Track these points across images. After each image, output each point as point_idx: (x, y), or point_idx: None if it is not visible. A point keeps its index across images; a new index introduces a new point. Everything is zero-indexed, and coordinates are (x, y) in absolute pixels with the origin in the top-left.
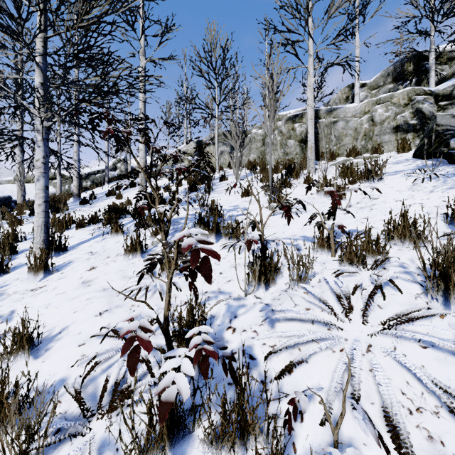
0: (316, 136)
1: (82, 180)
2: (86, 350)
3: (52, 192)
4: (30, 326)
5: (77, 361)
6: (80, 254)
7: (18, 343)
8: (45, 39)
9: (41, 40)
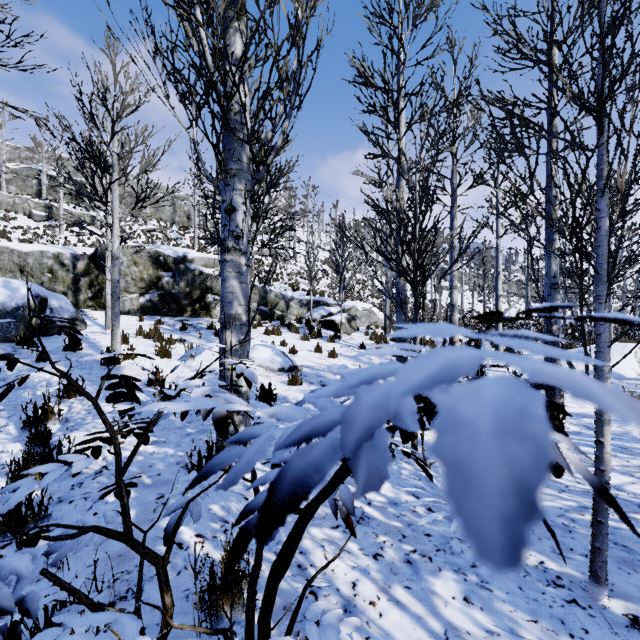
0: None
1: None
2: None
3: None
4: None
5: None
6: None
7: None
8: None
9: None
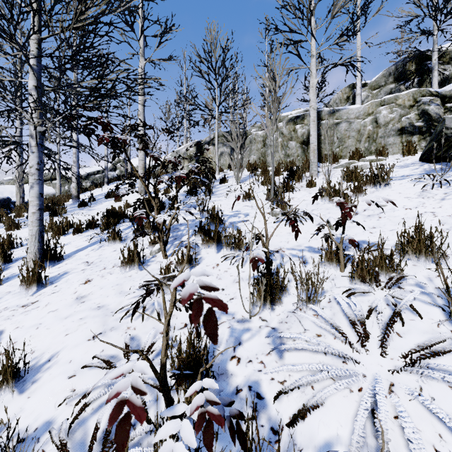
0: (317, 138)
1: (82, 180)
2: (76, 383)
3: (52, 193)
4: (18, 351)
5: (65, 399)
6: (76, 264)
7: (2, 374)
8: (39, 40)
9: (35, 41)
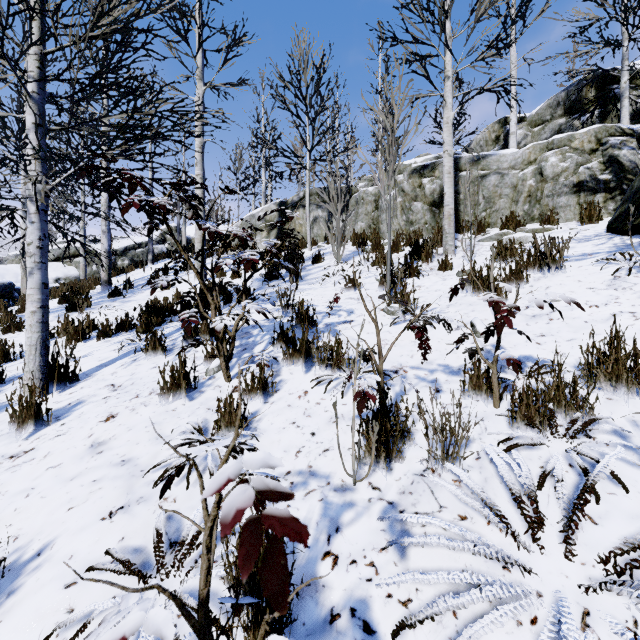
0: (454, 197)
1: (117, 257)
2: (76, 597)
3: (74, 275)
4: None
5: (54, 629)
6: (96, 387)
7: None
8: (42, 56)
9: (36, 57)
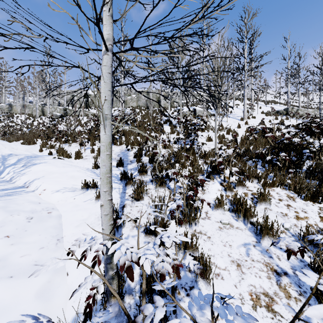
0: (43, 111)
1: None
2: None
3: None
4: None
5: None
6: None
7: None
8: None
9: None
